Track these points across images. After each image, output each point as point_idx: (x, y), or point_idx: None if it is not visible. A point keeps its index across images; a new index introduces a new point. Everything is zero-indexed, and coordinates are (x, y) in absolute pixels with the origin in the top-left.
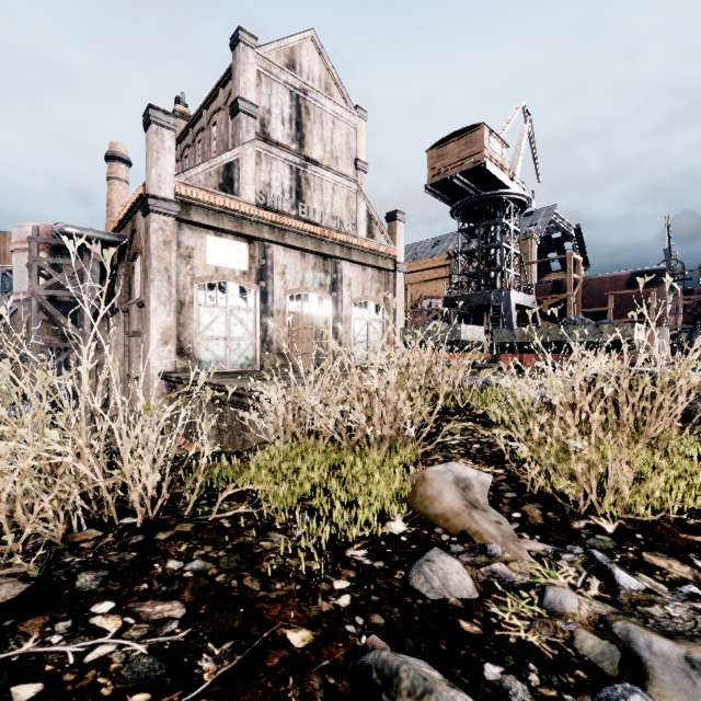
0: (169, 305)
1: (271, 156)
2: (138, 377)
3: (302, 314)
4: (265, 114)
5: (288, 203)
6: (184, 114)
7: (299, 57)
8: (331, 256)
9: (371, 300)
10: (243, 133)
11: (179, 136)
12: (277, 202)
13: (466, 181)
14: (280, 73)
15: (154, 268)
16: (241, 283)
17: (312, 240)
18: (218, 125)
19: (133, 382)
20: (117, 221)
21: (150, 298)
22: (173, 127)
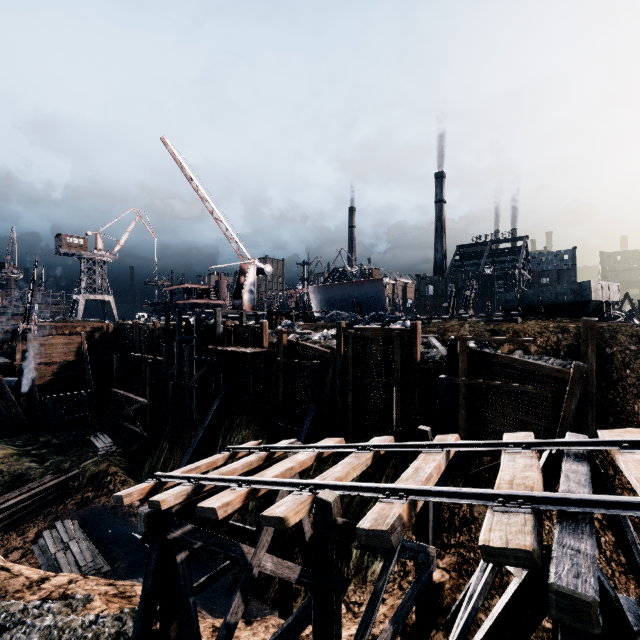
0: None
1: None
2: None
3: None
4: None
5: None
6: None
7: None
8: None
9: None
10: None
11: None
12: None
13: None
14: None
15: None
16: None
17: None
18: None
19: None
20: None
21: None
22: None
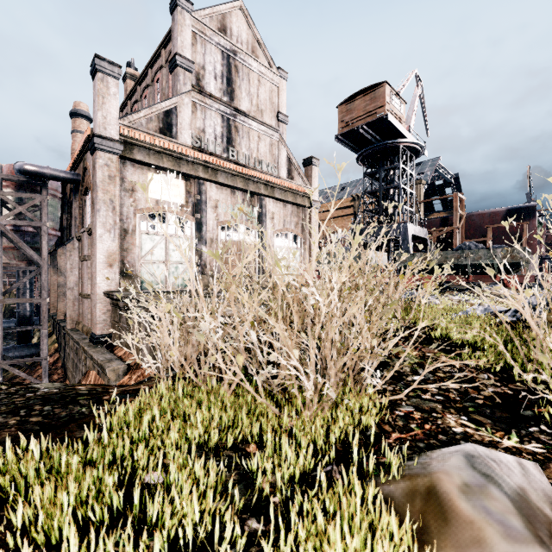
0: (113, 232)
1: (205, 106)
2: (88, 295)
3: (232, 242)
4: (200, 70)
5: (220, 147)
6: (134, 76)
7: (229, 23)
8: (257, 194)
9: (291, 231)
10: (181, 84)
11: (129, 93)
12: (210, 145)
13: (370, 131)
14: (213, 35)
15: (100, 200)
16: (179, 214)
17: (241, 179)
18: (160, 81)
19: (84, 300)
20: (72, 161)
21: (96, 226)
22: (117, 76)
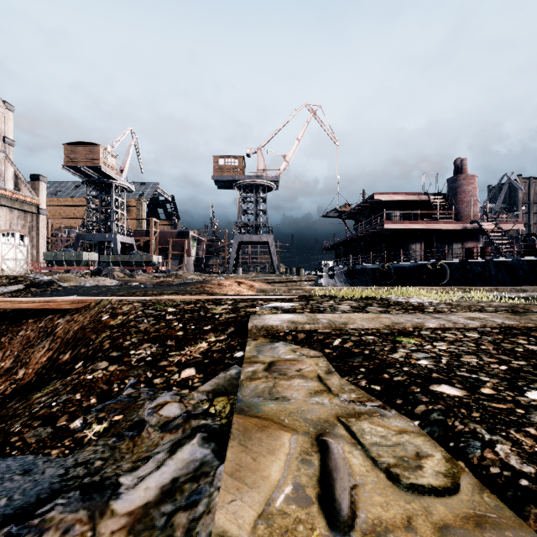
0: None
1: None
2: None
3: None
4: None
5: None
6: None
7: None
8: None
9: (18, 232)
10: None
11: None
12: None
13: (90, 170)
14: None
15: None
16: None
17: None
18: None
19: None
20: None
21: None
22: None
